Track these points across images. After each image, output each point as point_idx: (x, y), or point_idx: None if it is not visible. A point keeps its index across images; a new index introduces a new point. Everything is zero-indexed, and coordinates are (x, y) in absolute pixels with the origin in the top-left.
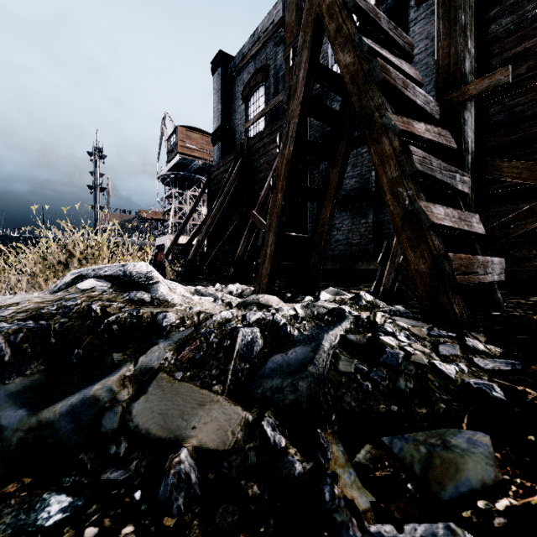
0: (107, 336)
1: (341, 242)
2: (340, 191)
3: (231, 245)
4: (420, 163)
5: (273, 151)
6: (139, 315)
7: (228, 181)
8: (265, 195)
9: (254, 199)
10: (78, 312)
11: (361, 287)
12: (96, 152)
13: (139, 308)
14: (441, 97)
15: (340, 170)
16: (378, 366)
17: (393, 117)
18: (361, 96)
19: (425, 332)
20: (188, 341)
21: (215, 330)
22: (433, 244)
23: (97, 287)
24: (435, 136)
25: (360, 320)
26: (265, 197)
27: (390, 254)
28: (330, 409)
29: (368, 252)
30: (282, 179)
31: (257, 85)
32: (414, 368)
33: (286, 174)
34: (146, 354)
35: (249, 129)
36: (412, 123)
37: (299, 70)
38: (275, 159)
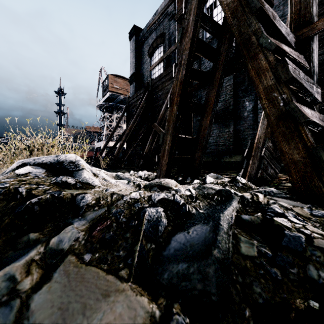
0: (28, 216)
1: (212, 144)
2: (216, 106)
3: (141, 146)
4: (293, 72)
5: (167, 86)
6: (60, 196)
7: (139, 106)
8: (163, 113)
9: (156, 117)
10: (4, 194)
11: (228, 173)
12: (59, 91)
13: (62, 190)
14: (294, 33)
15: (217, 91)
16: (282, 250)
17: (269, 37)
18: (240, 25)
19: (308, 212)
20: (100, 221)
21: (124, 210)
22: (307, 137)
23: (31, 172)
24: (296, 57)
25: (245, 200)
26: (163, 115)
27: (253, 150)
28: (242, 302)
29: (230, 150)
30: (176, 96)
31: (157, 46)
32: (322, 255)
33: (180, 91)
34: (58, 235)
35: (152, 74)
36: (281, 45)
37: (189, 15)
38: (169, 92)
